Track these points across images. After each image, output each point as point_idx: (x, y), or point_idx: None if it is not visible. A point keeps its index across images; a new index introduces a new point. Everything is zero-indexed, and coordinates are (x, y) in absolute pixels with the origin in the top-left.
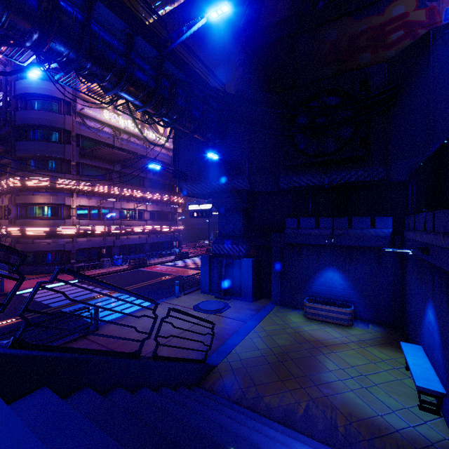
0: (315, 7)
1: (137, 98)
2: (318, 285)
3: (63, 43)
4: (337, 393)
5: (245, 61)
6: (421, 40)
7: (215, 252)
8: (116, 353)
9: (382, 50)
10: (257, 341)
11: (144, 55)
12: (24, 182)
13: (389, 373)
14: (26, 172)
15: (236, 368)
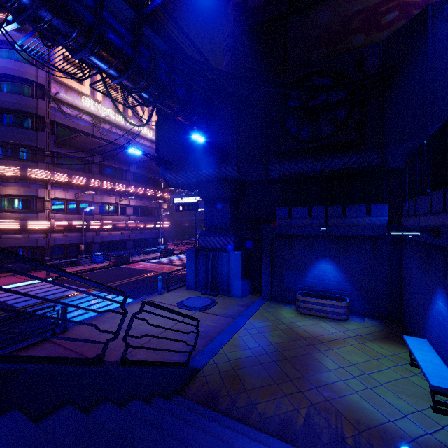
0: None
1: (111, 65)
2: (311, 278)
3: None
4: (340, 396)
5: (233, 46)
6: (419, 16)
7: (202, 246)
8: (67, 360)
9: (376, 32)
10: (248, 339)
11: (120, 17)
12: None
13: (393, 371)
14: None
15: (224, 371)
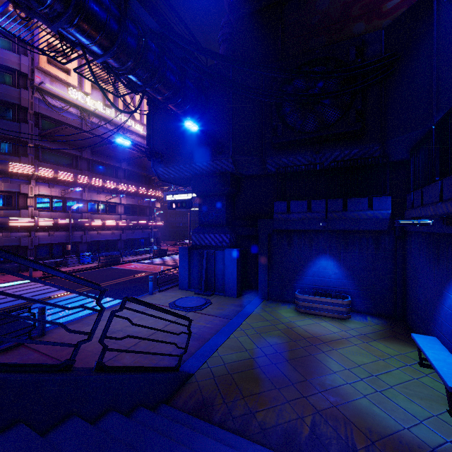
0: None
1: (94, 40)
2: (311, 276)
3: None
4: (347, 401)
5: (228, 36)
6: None
7: (195, 243)
8: (23, 367)
9: (377, 20)
10: (244, 340)
11: None
12: None
13: (402, 371)
14: None
15: (219, 375)
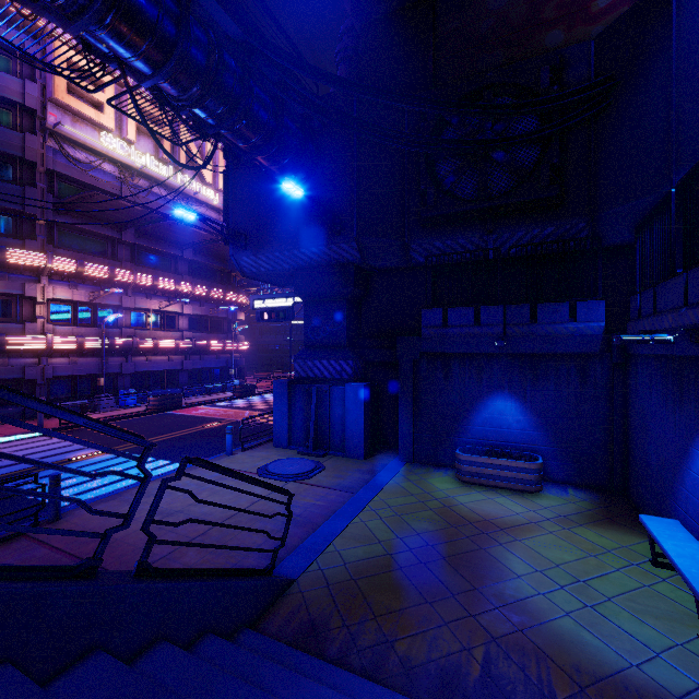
0: None
1: (137, 52)
2: (480, 425)
3: None
4: (540, 622)
5: (351, 52)
6: None
7: (299, 375)
8: (13, 571)
9: (583, 26)
10: (376, 526)
11: None
12: None
13: (625, 574)
14: None
15: (337, 582)
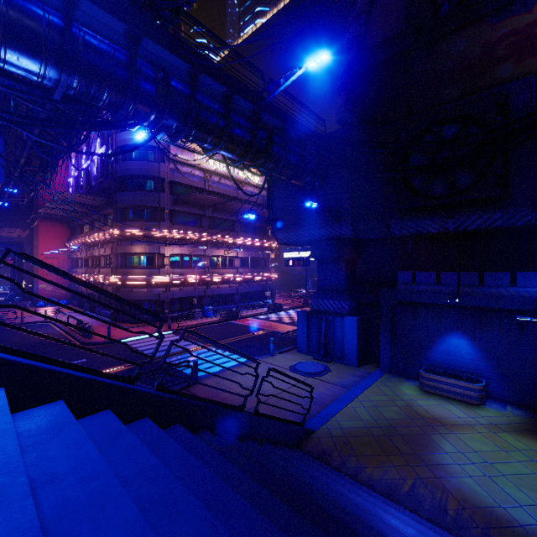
0: (437, 12)
1: (234, 154)
2: (439, 353)
3: (173, 118)
4: (451, 476)
5: (349, 85)
6: None
7: (314, 308)
8: (225, 405)
9: (530, 58)
10: (361, 411)
11: (241, 110)
12: (124, 232)
13: (523, 465)
14: (125, 222)
15: (336, 436)
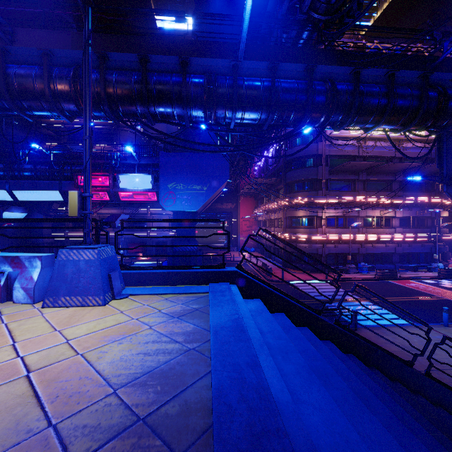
0: None
1: (396, 124)
2: None
3: (338, 114)
4: None
5: None
6: None
7: None
8: (392, 355)
9: None
10: None
11: (405, 80)
12: (291, 201)
13: None
14: (292, 193)
15: None
